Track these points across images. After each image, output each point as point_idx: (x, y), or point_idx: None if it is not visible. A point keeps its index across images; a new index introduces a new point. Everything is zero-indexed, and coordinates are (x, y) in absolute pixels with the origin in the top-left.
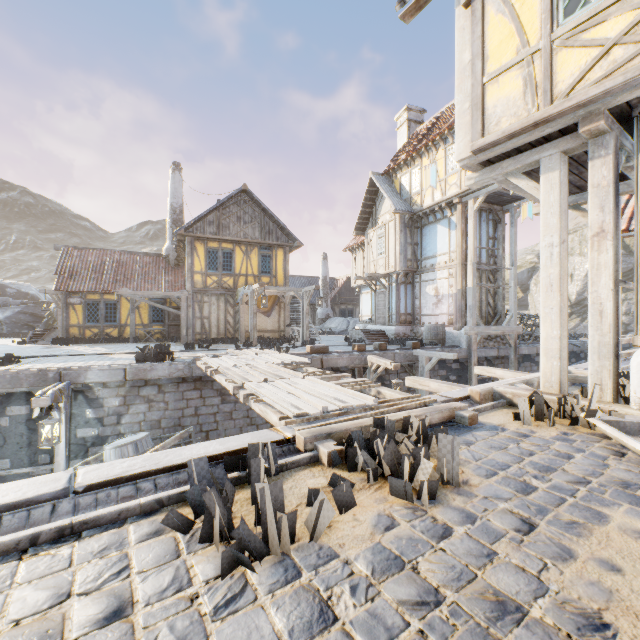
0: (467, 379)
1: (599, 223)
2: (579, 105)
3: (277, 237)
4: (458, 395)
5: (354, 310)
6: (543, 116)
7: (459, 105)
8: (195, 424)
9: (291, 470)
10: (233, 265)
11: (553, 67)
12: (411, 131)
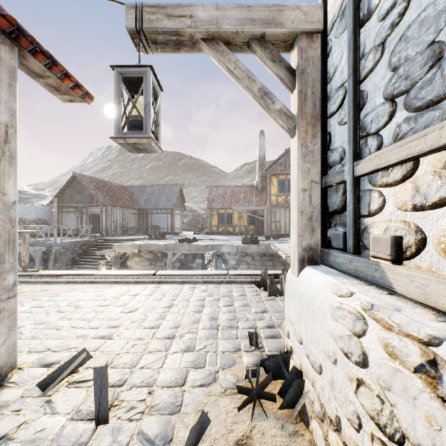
0: None
1: None
2: None
3: None
4: None
5: None
6: None
7: None
8: None
9: None
10: None
11: None
12: None
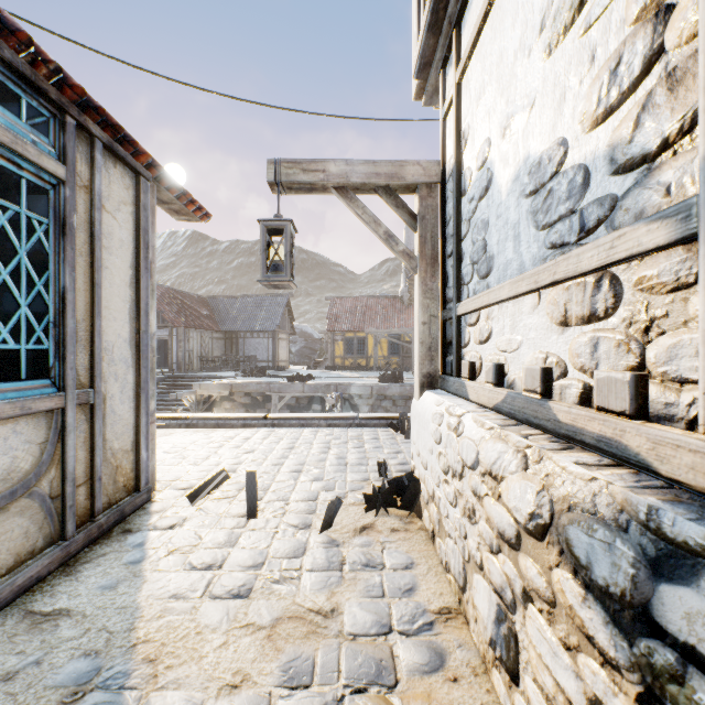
0: None
1: None
2: None
3: None
4: None
5: None
6: None
7: None
8: None
9: None
10: None
11: None
12: None
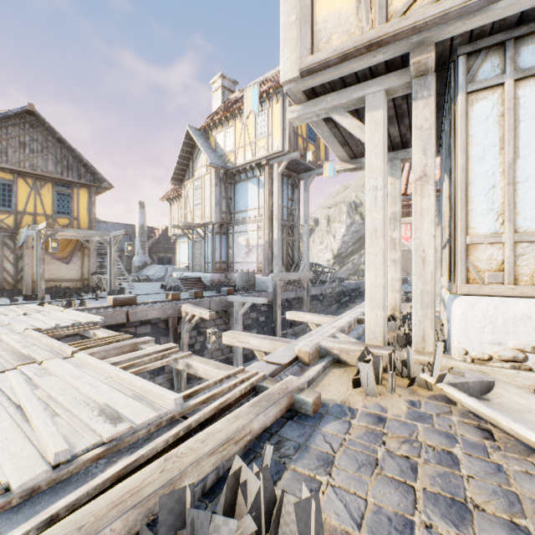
0: (273, 319)
1: (422, 167)
2: (415, 27)
3: (79, 174)
4: (286, 358)
5: (173, 258)
6: (379, 34)
7: (285, 16)
8: None
9: None
10: (14, 200)
11: None
12: (225, 97)
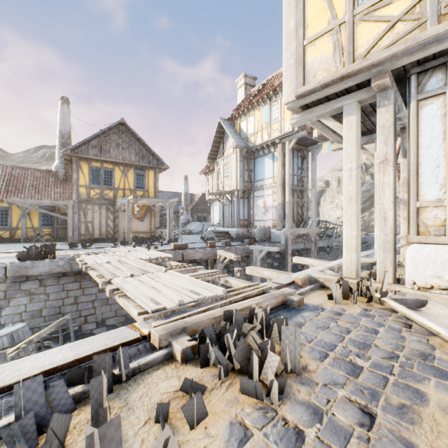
0: (285, 265)
1: (384, 154)
2: (373, 65)
3: (149, 161)
4: (286, 281)
5: (207, 217)
6: (348, 71)
7: (286, 61)
8: (75, 311)
9: (144, 372)
10: (113, 181)
11: (355, 35)
12: (247, 91)
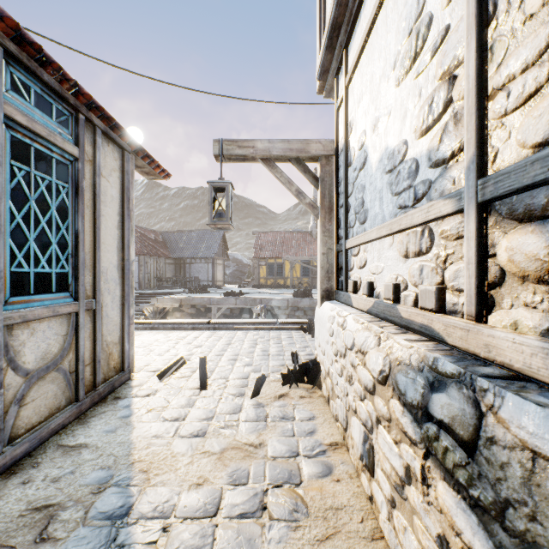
0: None
1: None
2: None
3: None
4: None
5: None
6: None
7: None
8: None
9: None
10: None
11: None
12: None
